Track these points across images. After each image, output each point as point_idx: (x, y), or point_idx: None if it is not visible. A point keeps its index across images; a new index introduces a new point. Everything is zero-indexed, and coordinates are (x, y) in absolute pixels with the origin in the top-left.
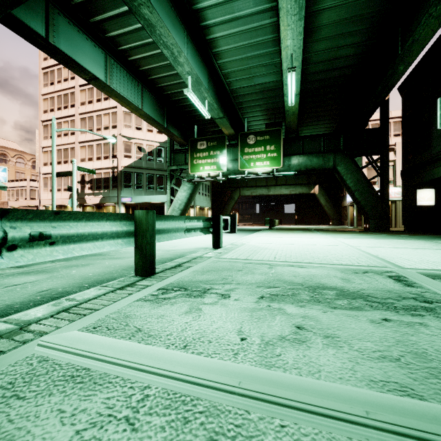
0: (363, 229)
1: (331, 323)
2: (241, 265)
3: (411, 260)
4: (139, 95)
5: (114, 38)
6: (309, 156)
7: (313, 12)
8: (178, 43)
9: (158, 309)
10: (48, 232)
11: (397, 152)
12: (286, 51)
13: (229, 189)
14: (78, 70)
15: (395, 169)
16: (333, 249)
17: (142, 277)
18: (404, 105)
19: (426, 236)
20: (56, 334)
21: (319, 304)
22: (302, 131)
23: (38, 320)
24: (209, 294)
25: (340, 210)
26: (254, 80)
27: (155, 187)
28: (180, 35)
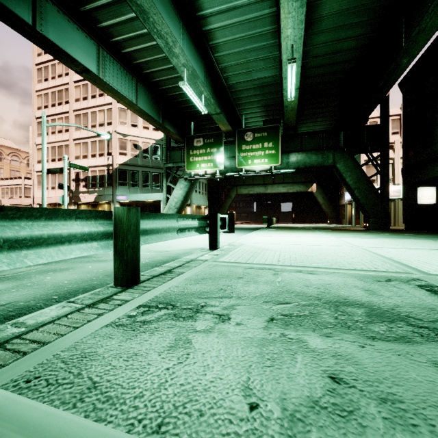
0: (362, 227)
1: (379, 369)
2: (241, 271)
3: (432, 264)
4: (133, 90)
5: (106, 28)
6: (307, 153)
7: (314, 1)
8: (173, 33)
9: (131, 342)
10: None
11: (397, 150)
12: (286, 41)
13: (226, 187)
14: (68, 61)
15: (394, 167)
16: (340, 250)
17: (122, 287)
18: (405, 101)
19: (431, 235)
20: None
21: (349, 331)
22: (300, 129)
23: None
24: (202, 314)
25: (337, 208)
26: (252, 75)
27: (151, 185)
28: (175, 25)
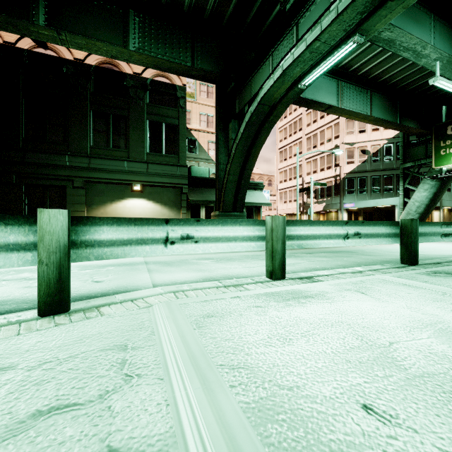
0: None
1: None
2: None
3: None
4: (368, 102)
5: (346, 64)
6: None
7: None
8: (422, 35)
9: (433, 278)
10: (359, 232)
11: None
12: None
13: None
14: (317, 107)
15: None
16: None
17: (407, 265)
18: None
19: None
20: (380, 275)
21: None
22: None
23: (363, 271)
24: None
25: None
26: None
27: (381, 189)
28: (424, 24)
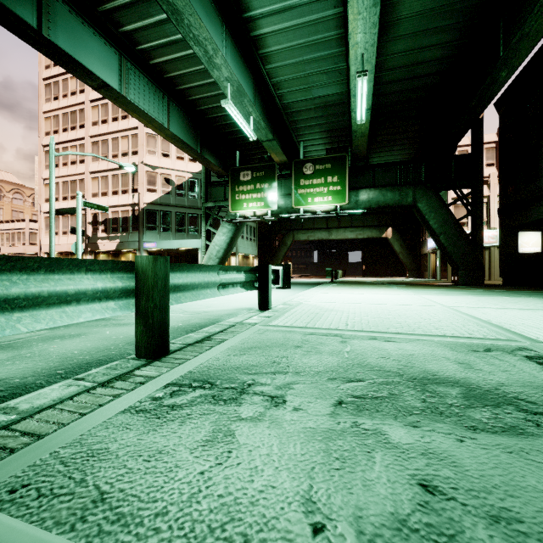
0: (450, 282)
1: (485, 473)
2: (299, 338)
3: (541, 329)
4: (165, 110)
5: (130, 33)
6: (381, 190)
7: None
8: (214, 38)
9: (154, 434)
10: None
11: (492, 186)
12: (355, 49)
13: (280, 232)
14: (82, 75)
15: (489, 207)
16: (424, 310)
17: (147, 360)
18: (503, 124)
19: (536, 291)
20: None
21: (442, 419)
22: (372, 160)
23: None
24: (249, 396)
25: (418, 259)
26: (312, 92)
27: (186, 229)
28: (217, 29)
